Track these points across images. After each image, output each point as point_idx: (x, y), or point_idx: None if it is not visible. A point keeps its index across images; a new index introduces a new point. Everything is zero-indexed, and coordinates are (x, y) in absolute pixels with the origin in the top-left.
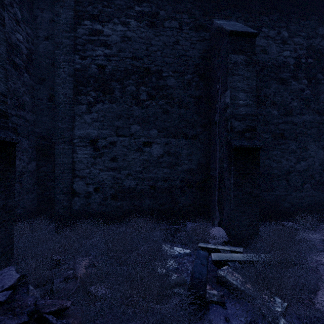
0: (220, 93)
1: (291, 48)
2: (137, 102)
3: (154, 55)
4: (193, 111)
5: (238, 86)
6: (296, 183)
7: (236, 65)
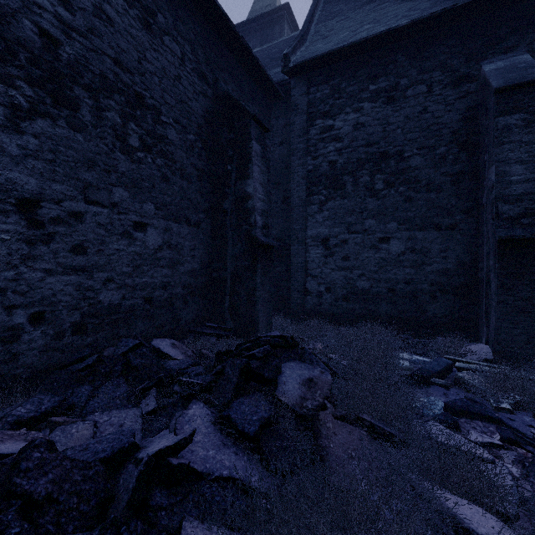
0: (487, 167)
1: None
2: (371, 193)
3: (392, 135)
4: (448, 194)
5: (510, 158)
6: None
7: (507, 129)
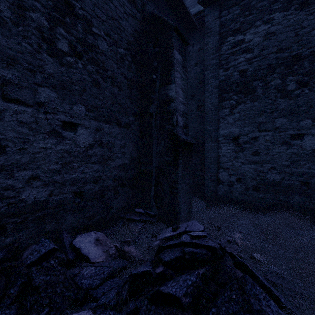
0: None
1: None
2: (283, 94)
3: (306, 37)
4: None
5: None
6: None
7: None
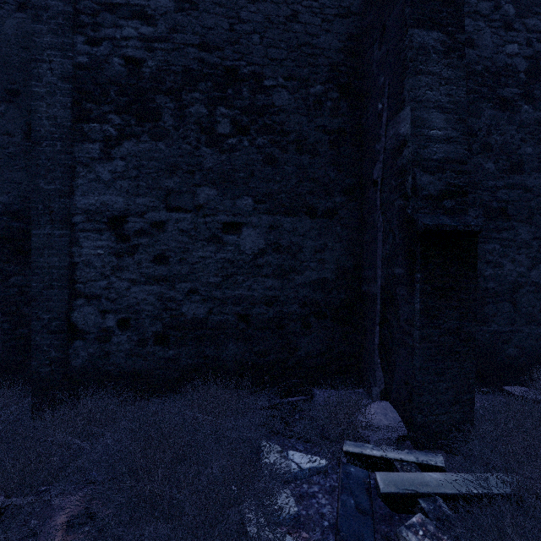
0: (387, 118)
1: (522, 39)
2: (210, 139)
3: (246, 42)
4: (326, 161)
5: (429, 99)
6: (531, 308)
7: (424, 51)
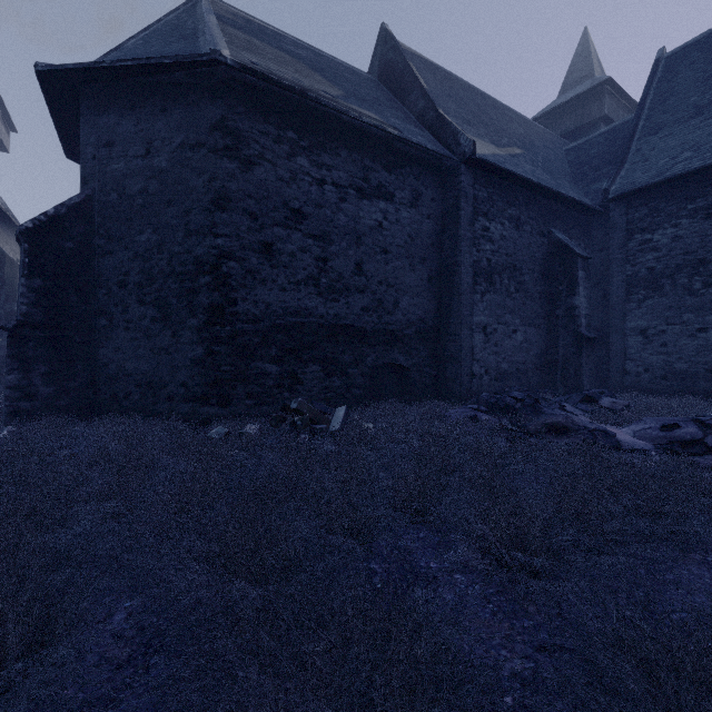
0: None
1: None
2: (689, 292)
3: (710, 244)
4: None
5: None
6: None
7: None
